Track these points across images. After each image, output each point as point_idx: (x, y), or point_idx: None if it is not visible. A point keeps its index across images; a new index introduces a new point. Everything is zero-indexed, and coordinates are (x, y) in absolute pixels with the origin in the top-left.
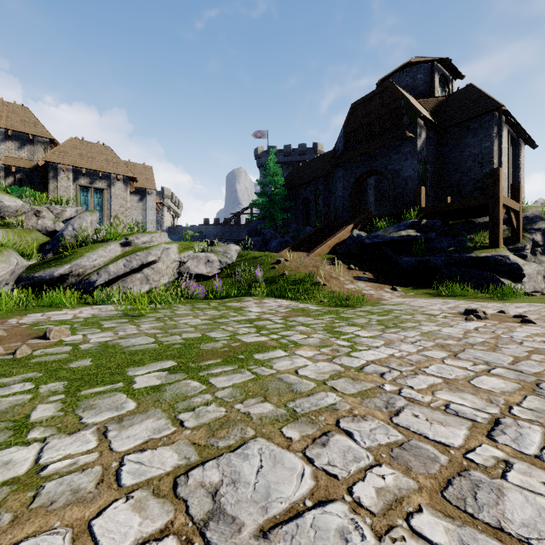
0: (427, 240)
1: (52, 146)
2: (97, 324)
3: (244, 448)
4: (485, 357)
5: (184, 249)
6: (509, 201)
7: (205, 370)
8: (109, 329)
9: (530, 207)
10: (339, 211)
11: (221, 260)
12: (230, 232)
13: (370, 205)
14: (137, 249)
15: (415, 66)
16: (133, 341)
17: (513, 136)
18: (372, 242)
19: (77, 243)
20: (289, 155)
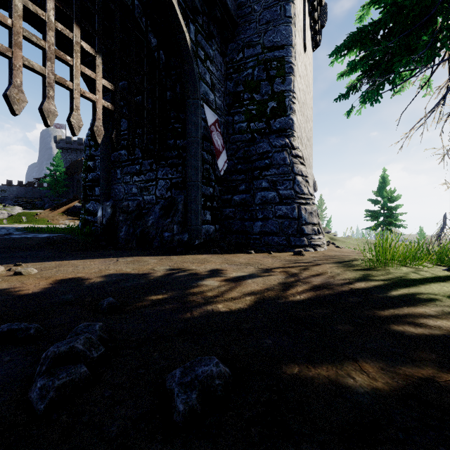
0: None
1: None
2: None
3: None
4: None
5: None
6: None
7: None
8: None
9: None
10: None
11: (9, 213)
12: (33, 192)
13: None
14: None
15: None
16: None
17: None
18: (79, 208)
19: None
20: (81, 145)
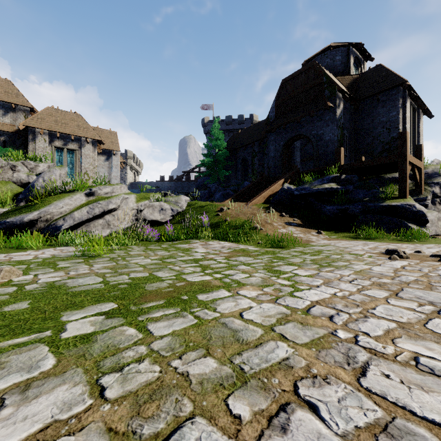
0: (346, 192)
1: (31, 114)
2: (53, 264)
3: (177, 438)
4: (426, 296)
5: (141, 199)
6: (414, 159)
7: (145, 314)
8: (62, 269)
9: (430, 165)
10: (271, 169)
11: (173, 208)
12: (182, 186)
13: (296, 164)
14: (100, 198)
15: (334, 50)
16: (80, 281)
17: (415, 107)
18: (300, 193)
19: (47, 193)
20: (230, 124)
